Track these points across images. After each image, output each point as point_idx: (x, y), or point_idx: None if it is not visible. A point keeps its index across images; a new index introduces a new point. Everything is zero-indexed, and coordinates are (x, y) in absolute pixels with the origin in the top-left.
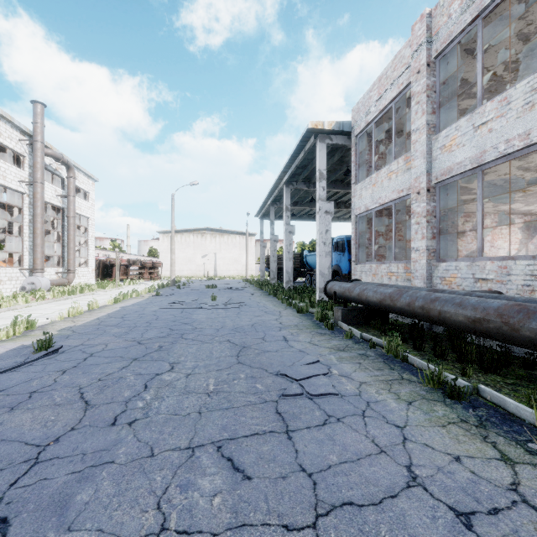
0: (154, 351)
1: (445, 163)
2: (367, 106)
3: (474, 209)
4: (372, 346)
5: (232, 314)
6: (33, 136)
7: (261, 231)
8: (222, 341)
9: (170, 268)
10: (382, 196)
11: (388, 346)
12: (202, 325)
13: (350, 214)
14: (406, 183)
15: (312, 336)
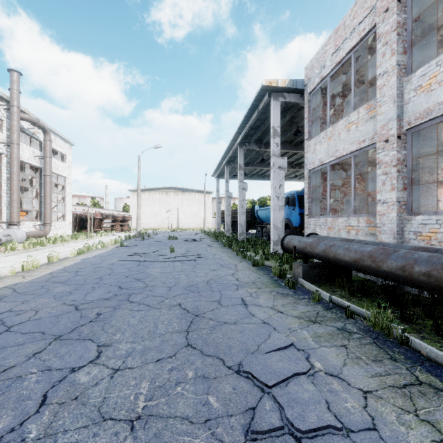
0: (88, 322)
1: (422, 105)
2: (321, 62)
3: (424, 164)
4: (349, 315)
5: (187, 267)
6: (10, 101)
7: (217, 189)
8: (172, 306)
9: (137, 221)
10: (339, 149)
11: (375, 320)
12: (155, 281)
13: (295, 174)
14: (369, 132)
15: (274, 299)
